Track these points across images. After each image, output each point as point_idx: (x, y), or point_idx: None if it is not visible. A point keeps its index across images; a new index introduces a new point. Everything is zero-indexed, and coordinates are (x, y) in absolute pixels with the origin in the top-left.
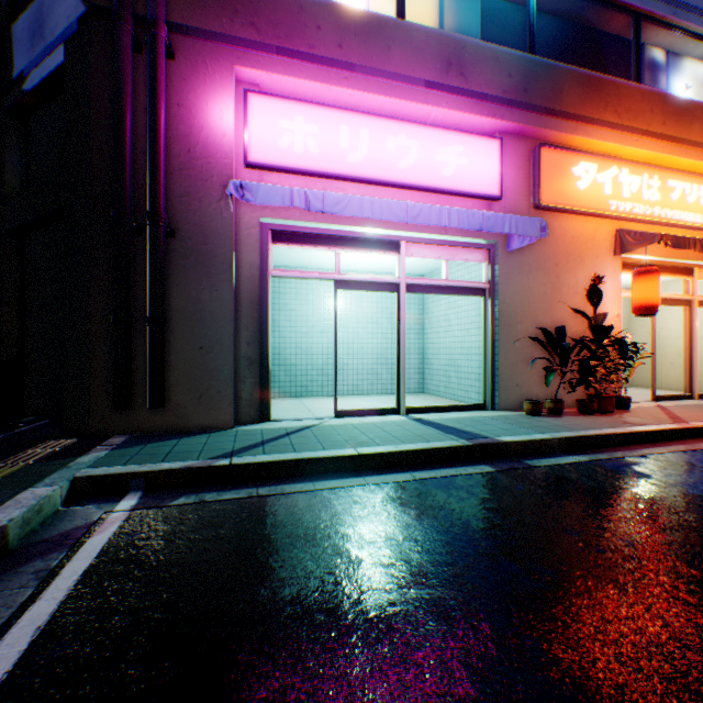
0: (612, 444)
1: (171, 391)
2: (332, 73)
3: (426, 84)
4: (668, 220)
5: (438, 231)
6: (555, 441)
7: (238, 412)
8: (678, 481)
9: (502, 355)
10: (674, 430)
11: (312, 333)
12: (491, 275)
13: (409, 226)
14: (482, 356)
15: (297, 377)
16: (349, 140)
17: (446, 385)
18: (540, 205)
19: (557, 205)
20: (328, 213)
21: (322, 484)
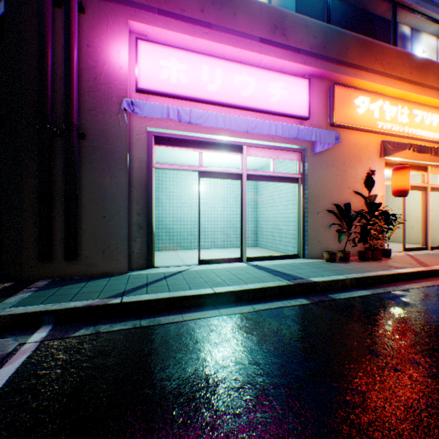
0: (384, 281)
1: (82, 248)
2: (196, 29)
3: (260, 40)
4: (413, 135)
5: (268, 139)
6: (348, 280)
7: (131, 262)
8: (434, 309)
9: (309, 222)
10: (423, 271)
11: (184, 207)
12: (302, 169)
13: (248, 136)
14: (296, 222)
15: (174, 236)
16: (208, 75)
17: (272, 241)
18: (334, 124)
19: (345, 124)
20: (194, 124)
21: (188, 316)
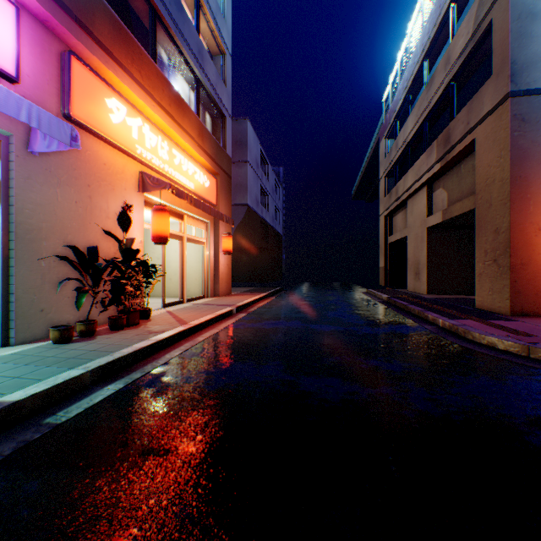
0: (144, 357)
1: None
2: None
3: None
4: (174, 177)
5: None
6: (89, 374)
7: None
8: (198, 382)
9: (22, 276)
10: (184, 331)
11: None
12: (5, 174)
13: None
14: None
15: None
16: None
17: None
18: (74, 117)
19: (92, 126)
20: None
21: None
